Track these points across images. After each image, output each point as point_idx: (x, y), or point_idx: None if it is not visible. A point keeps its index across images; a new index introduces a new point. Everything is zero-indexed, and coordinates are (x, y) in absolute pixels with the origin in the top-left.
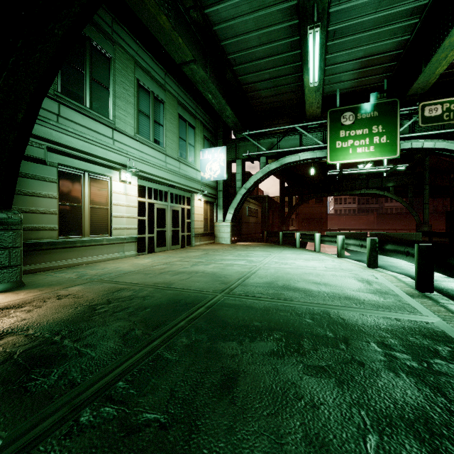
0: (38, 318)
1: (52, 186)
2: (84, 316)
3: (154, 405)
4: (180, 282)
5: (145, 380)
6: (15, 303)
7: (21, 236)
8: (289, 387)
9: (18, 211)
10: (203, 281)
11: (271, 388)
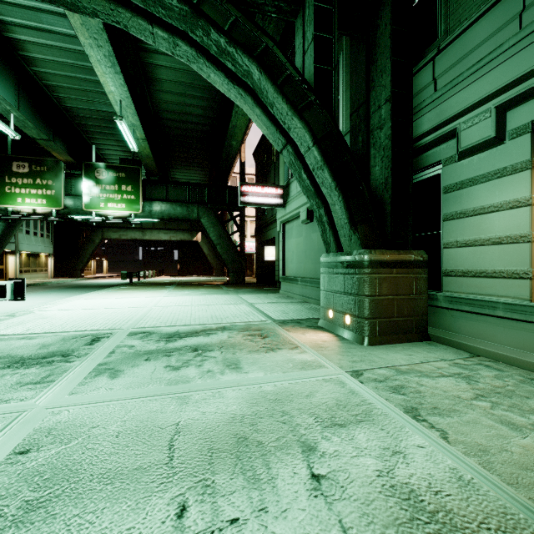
0: (225, 339)
1: (519, 181)
2: (196, 345)
3: (83, 339)
4: (171, 416)
5: (95, 341)
6: (284, 339)
7: (368, 282)
8: (6, 352)
9: (367, 250)
10: (103, 448)
11: (19, 350)
